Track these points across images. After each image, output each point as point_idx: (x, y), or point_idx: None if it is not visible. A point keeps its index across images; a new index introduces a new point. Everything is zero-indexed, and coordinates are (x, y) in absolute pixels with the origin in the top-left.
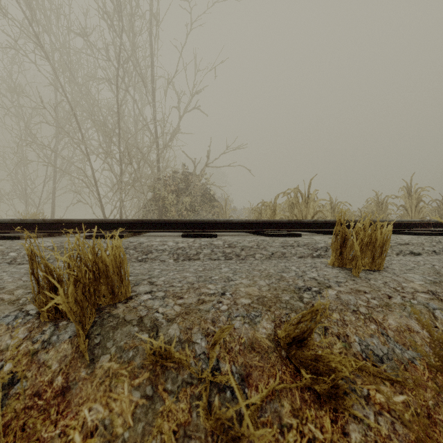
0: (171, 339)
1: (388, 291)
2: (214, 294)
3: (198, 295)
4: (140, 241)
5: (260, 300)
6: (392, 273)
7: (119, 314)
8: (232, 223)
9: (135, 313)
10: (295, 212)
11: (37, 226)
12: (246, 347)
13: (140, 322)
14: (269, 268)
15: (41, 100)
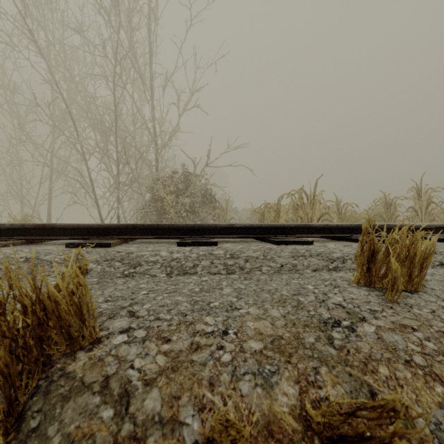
0: (147, 418)
1: (442, 327)
2: (212, 333)
3: (191, 335)
4: (128, 251)
5: (275, 343)
6: (434, 296)
7: (76, 372)
8: (235, 228)
9: (99, 370)
10: (299, 214)
11: (16, 232)
12: (259, 431)
13: (104, 387)
14: (281, 287)
15: (34, 97)
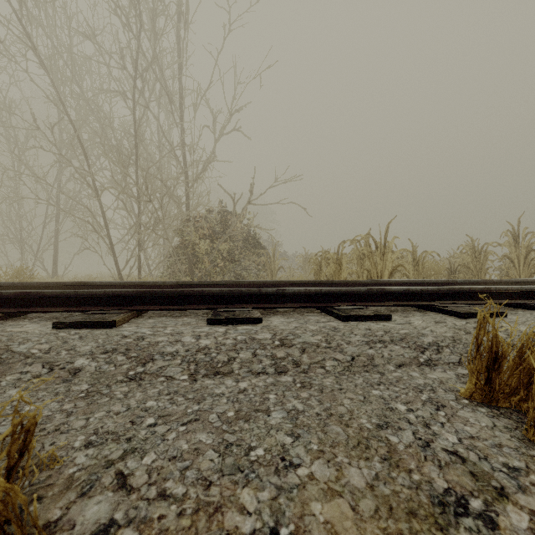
0: None
1: None
2: None
3: None
4: (138, 335)
5: None
6: None
7: None
8: (285, 295)
9: None
10: (366, 266)
11: None
12: None
13: None
14: (357, 408)
15: (34, 118)
